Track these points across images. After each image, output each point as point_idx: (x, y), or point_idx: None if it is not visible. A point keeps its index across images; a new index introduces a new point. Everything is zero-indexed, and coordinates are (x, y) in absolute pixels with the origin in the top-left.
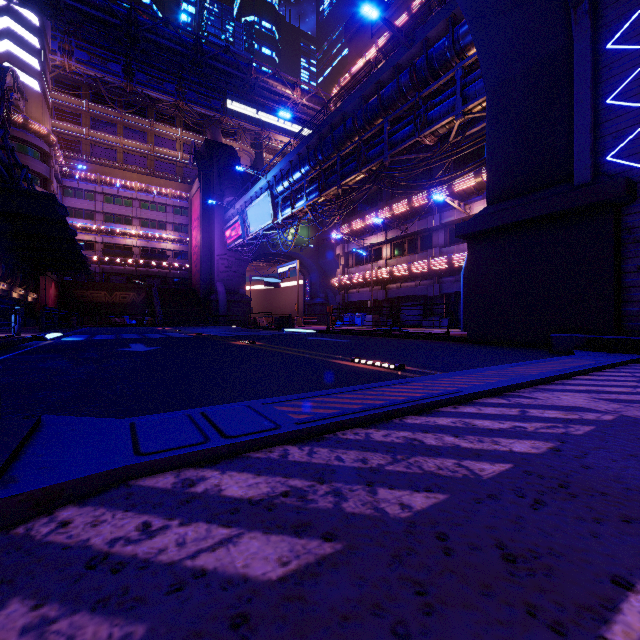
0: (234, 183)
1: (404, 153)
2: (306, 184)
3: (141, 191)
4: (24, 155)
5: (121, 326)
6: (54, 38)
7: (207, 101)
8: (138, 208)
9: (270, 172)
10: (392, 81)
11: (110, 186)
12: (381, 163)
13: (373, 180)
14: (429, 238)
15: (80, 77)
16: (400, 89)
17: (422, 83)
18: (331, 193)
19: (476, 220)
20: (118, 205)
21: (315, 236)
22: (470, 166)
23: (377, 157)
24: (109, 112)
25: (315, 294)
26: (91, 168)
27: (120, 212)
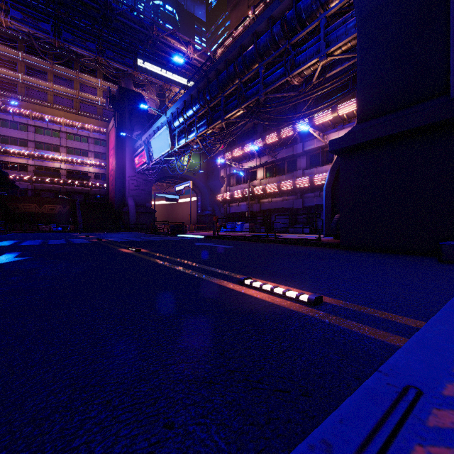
0: (141, 121)
1: (276, 92)
2: (197, 119)
3: (67, 125)
4: None
5: (46, 232)
6: None
7: (121, 59)
8: (64, 139)
9: (168, 110)
10: (266, 32)
11: (41, 120)
12: (257, 100)
13: (250, 115)
14: (294, 163)
15: (15, 32)
16: (273, 37)
17: (291, 32)
18: (217, 126)
19: (350, 135)
20: (47, 136)
21: (205, 164)
22: (331, 100)
23: (254, 95)
24: (41, 62)
25: (205, 207)
26: (24, 105)
27: (49, 141)
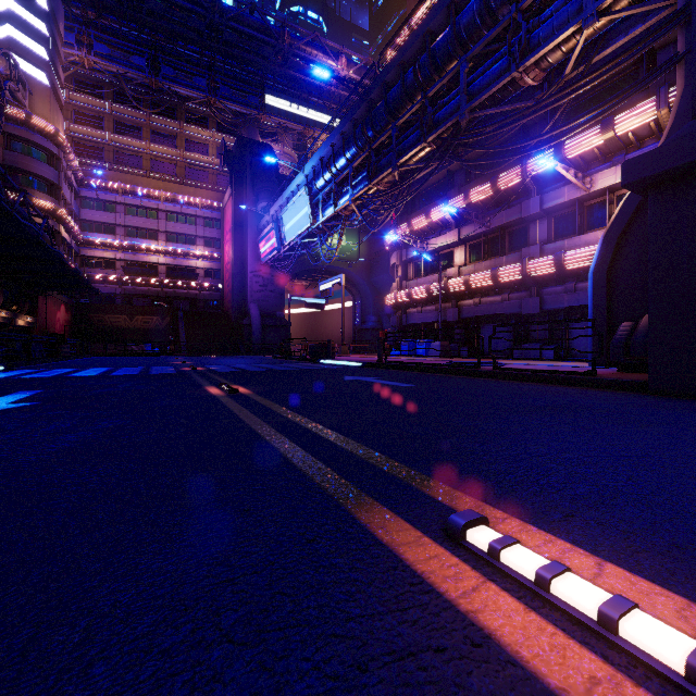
0: (269, 185)
1: (490, 105)
2: (352, 172)
3: (167, 201)
4: (27, 157)
5: (135, 355)
6: (71, 30)
7: (242, 97)
8: (164, 220)
9: (308, 163)
10: None
11: (133, 196)
12: (455, 126)
13: (443, 153)
14: (522, 233)
15: (100, 74)
16: (486, 5)
17: None
18: (384, 180)
19: (680, 142)
20: (141, 217)
21: (366, 248)
22: (605, 103)
23: (449, 117)
24: (134, 114)
25: (366, 317)
26: (112, 176)
27: (144, 225)
